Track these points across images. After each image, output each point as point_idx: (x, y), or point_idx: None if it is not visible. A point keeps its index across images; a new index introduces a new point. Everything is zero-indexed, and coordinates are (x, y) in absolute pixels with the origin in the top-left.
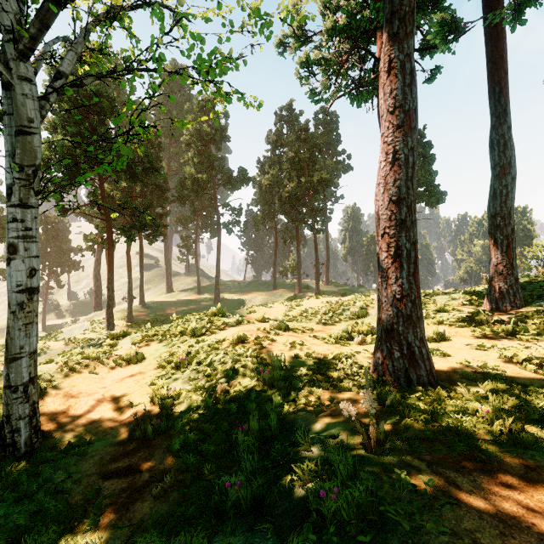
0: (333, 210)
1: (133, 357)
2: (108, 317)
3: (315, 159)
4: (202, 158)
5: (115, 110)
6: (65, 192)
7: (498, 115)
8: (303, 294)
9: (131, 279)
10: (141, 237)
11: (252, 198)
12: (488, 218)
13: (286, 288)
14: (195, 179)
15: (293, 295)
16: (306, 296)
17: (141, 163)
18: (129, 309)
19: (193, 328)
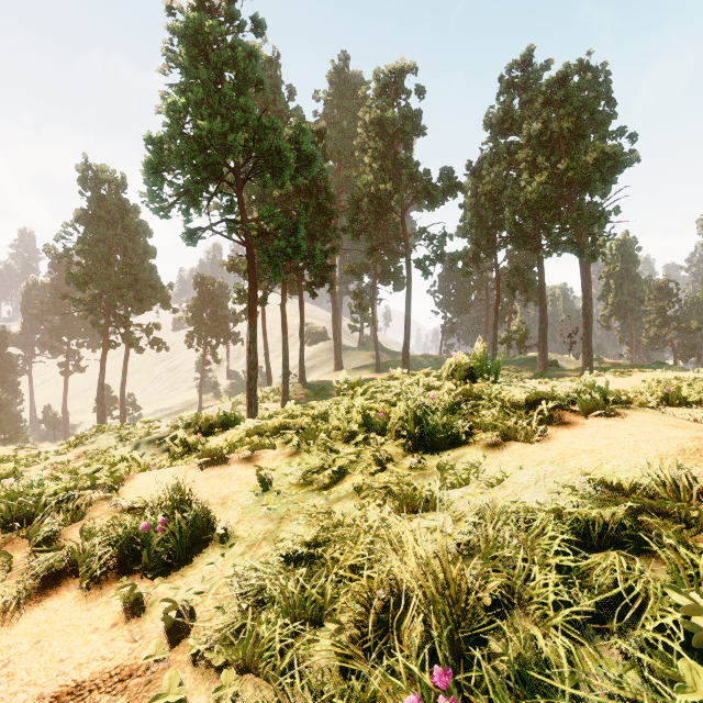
0: (602, 232)
1: (152, 527)
2: (249, 394)
3: (582, 131)
4: (384, 162)
5: (257, 75)
6: (197, 212)
7: None
8: (554, 373)
9: (286, 344)
10: (301, 289)
11: (458, 225)
12: None
13: (516, 365)
14: (373, 195)
15: (536, 374)
16: (562, 376)
17: (293, 144)
18: (284, 388)
19: (411, 411)
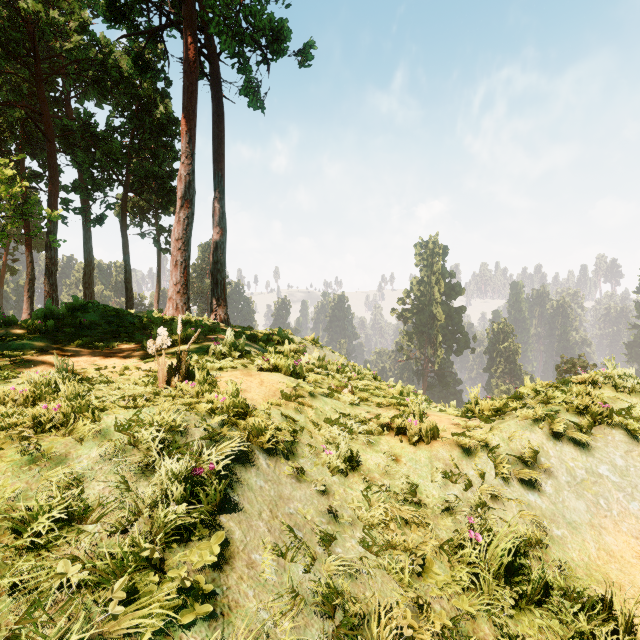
0: None
1: None
2: None
3: None
4: None
5: None
6: None
7: (87, 239)
8: None
9: None
10: None
11: None
12: (83, 284)
13: None
14: None
15: None
16: None
17: None
18: None
19: None
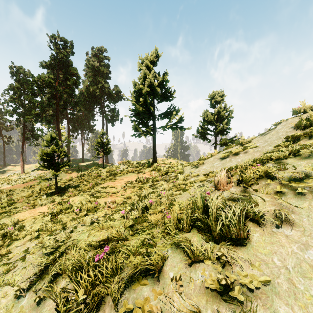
0: None
1: None
2: None
3: (3, 117)
4: None
5: None
6: None
7: None
8: None
9: None
10: None
11: None
12: None
13: None
14: None
15: None
16: None
17: None
18: None
19: None
